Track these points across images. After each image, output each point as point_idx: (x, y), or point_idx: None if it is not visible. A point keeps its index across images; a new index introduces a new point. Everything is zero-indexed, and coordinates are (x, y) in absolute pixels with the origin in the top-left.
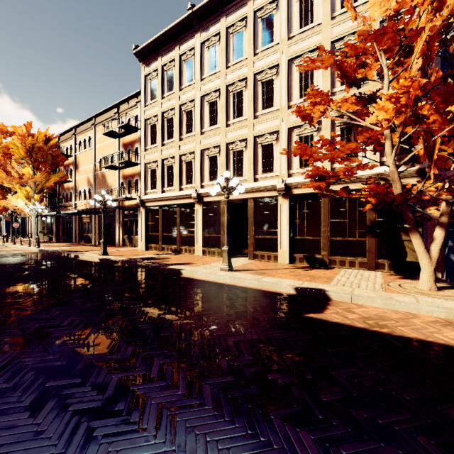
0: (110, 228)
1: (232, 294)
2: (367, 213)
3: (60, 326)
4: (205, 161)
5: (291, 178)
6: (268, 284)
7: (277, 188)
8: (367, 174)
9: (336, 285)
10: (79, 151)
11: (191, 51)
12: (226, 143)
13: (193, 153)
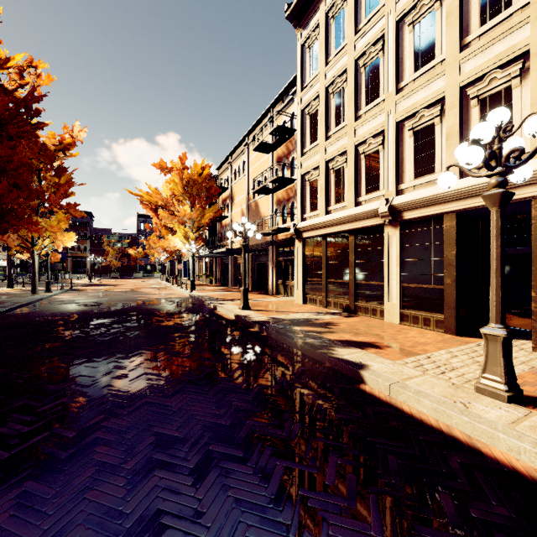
0: (264, 270)
1: None
2: None
3: None
4: (405, 142)
5: None
6: None
7: None
8: None
9: None
10: (235, 181)
11: None
12: (460, 88)
13: (380, 135)
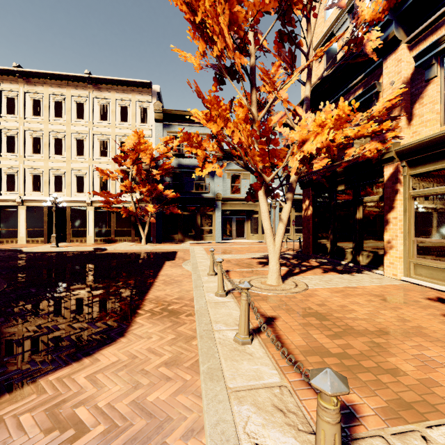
0: None
1: (63, 252)
2: (132, 217)
3: None
4: (29, 177)
5: (95, 198)
6: (81, 248)
7: (87, 202)
8: (131, 201)
9: (112, 246)
10: None
11: (14, 93)
12: (49, 169)
13: (16, 169)
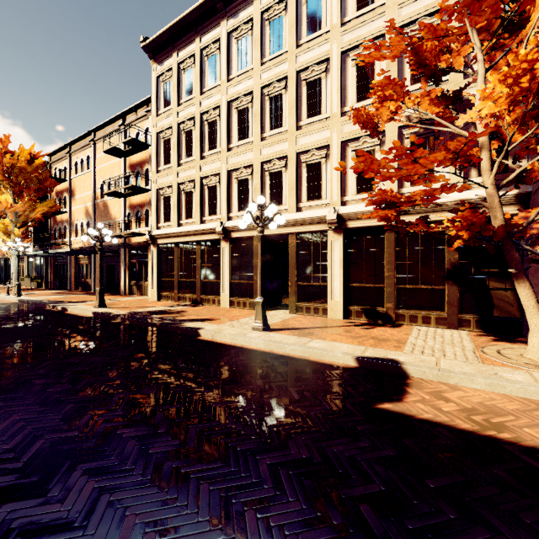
0: (114, 272)
1: (267, 367)
2: (447, 253)
3: None
4: (233, 185)
5: (345, 207)
6: (318, 352)
7: (327, 220)
8: (448, 201)
9: (412, 353)
10: (75, 174)
11: (215, 43)
12: (260, 162)
13: (218, 175)
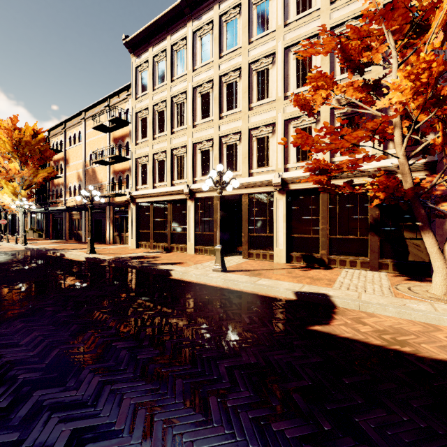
0: (100, 225)
1: (225, 299)
2: (370, 210)
3: (17, 345)
4: (197, 155)
5: (287, 172)
6: (265, 288)
7: (273, 183)
8: (370, 168)
9: (340, 289)
10: (69, 146)
11: (182, 41)
12: (219, 136)
13: (185, 147)
